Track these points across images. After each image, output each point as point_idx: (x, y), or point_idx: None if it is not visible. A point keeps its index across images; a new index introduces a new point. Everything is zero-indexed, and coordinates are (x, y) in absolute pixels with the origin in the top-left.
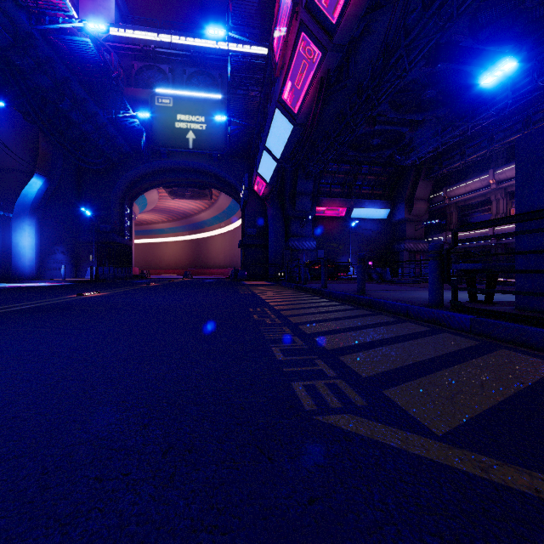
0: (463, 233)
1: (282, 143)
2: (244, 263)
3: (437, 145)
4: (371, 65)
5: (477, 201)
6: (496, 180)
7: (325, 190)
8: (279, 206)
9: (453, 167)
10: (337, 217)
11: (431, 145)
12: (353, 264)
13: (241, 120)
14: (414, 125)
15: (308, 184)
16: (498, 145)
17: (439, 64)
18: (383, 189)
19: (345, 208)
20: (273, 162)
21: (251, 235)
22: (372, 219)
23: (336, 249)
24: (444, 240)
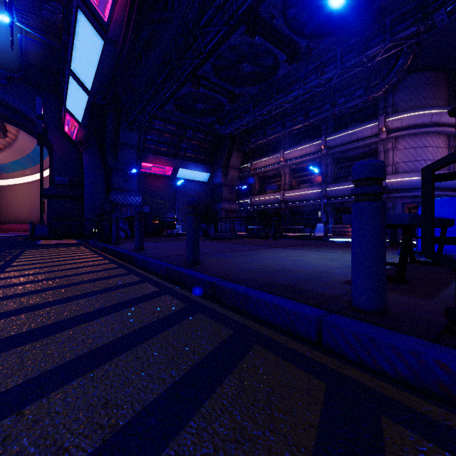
0: (263, 197)
1: (92, 67)
2: (50, 218)
3: (249, 120)
4: (198, 1)
5: (272, 174)
6: (285, 159)
7: (151, 147)
8: (98, 154)
9: (257, 144)
10: (163, 175)
11: (245, 119)
12: (179, 221)
13: (46, 44)
14: (232, 98)
15: (132, 136)
16: (288, 131)
17: (257, 36)
18: (205, 155)
19: (171, 167)
20: (84, 95)
21: (60, 184)
22: (196, 181)
23: (162, 206)
24: (250, 202)
